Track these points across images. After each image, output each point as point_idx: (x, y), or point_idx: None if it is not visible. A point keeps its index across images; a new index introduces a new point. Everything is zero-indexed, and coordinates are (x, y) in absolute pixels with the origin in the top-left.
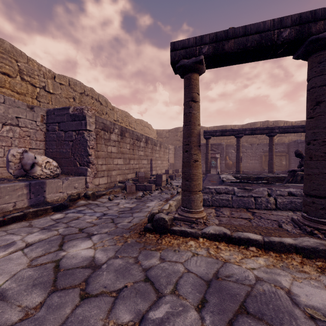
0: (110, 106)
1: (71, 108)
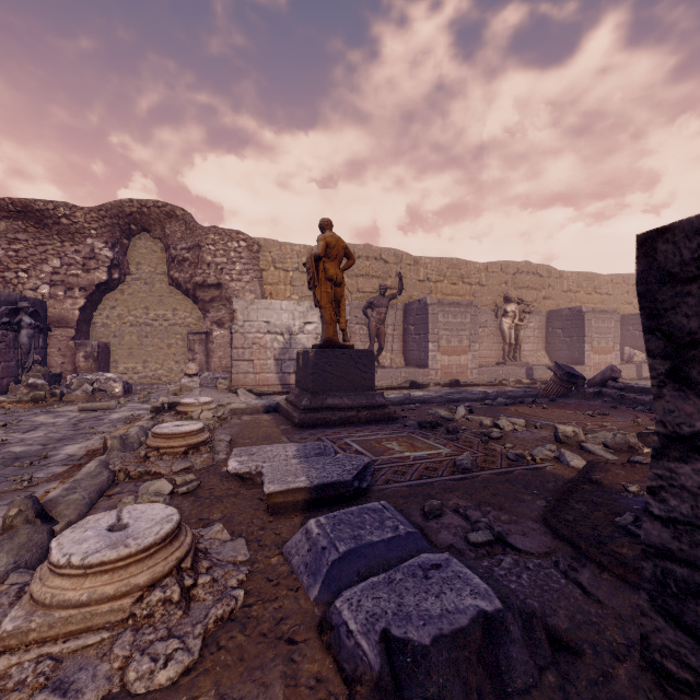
0: None
1: None
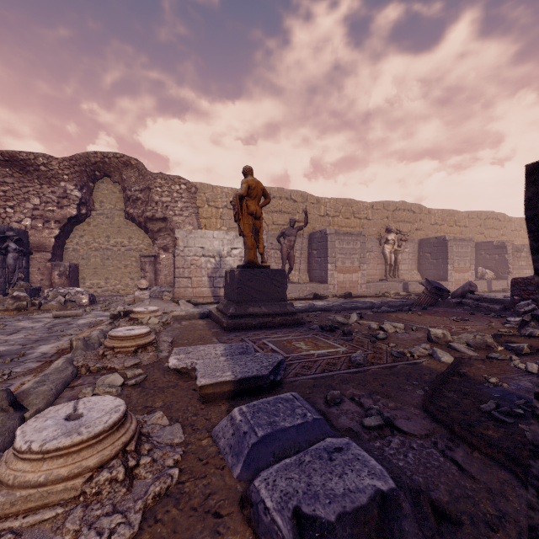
0: (507, 219)
1: (494, 242)
